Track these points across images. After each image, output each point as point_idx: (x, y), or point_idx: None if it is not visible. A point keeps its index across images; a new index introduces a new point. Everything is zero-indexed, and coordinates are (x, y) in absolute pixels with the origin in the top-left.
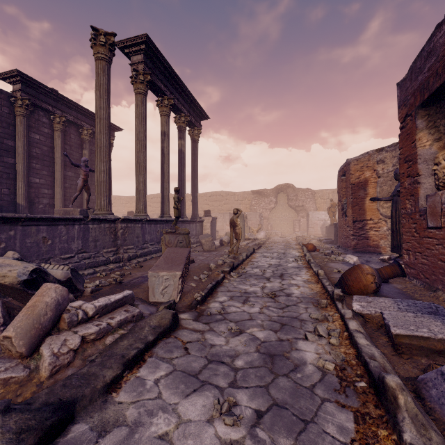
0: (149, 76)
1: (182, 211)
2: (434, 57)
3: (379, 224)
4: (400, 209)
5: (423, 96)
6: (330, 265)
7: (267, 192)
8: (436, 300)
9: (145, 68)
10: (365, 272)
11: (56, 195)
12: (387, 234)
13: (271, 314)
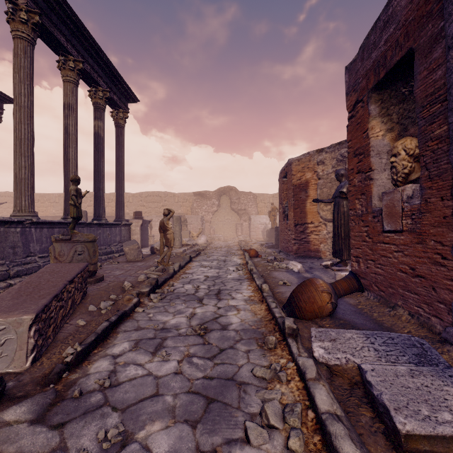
0: (36, 16)
1: (99, 211)
2: (393, 25)
3: (320, 228)
4: (342, 212)
5: (378, 76)
6: (274, 274)
7: (209, 194)
8: (399, 320)
9: (30, 3)
10: (320, 289)
11: None
12: (327, 238)
13: (194, 375)
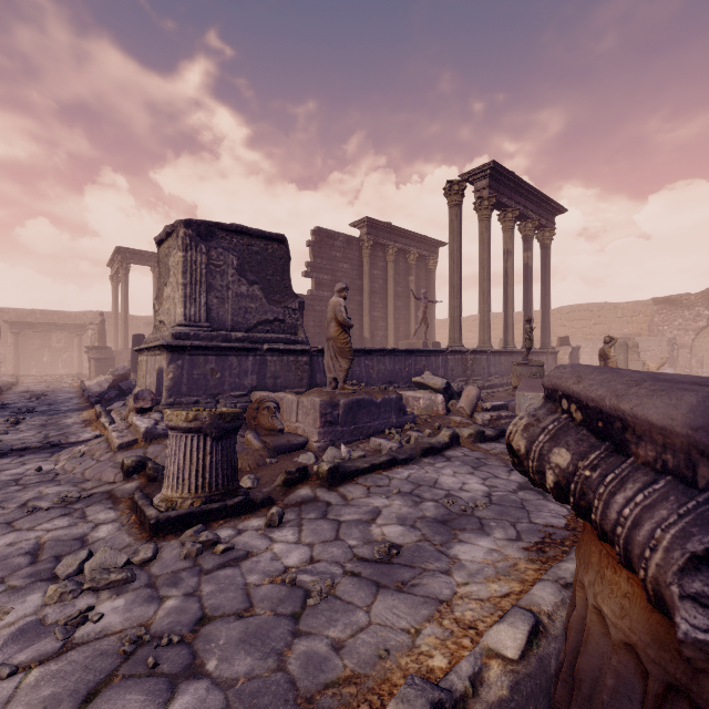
0: (493, 199)
1: None
2: None
3: None
4: None
5: None
6: None
7: (688, 299)
8: None
9: (490, 192)
10: None
11: (389, 327)
12: None
13: None
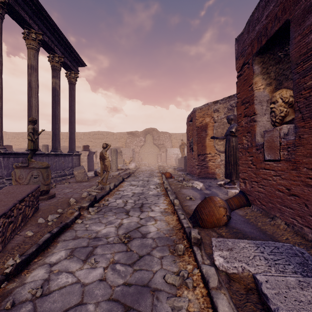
0: None
1: (56, 145)
2: (272, 3)
3: (215, 157)
4: (231, 145)
5: (260, 43)
6: (183, 191)
7: (138, 133)
8: (278, 229)
9: None
10: (217, 205)
11: None
12: (220, 164)
13: (115, 281)
